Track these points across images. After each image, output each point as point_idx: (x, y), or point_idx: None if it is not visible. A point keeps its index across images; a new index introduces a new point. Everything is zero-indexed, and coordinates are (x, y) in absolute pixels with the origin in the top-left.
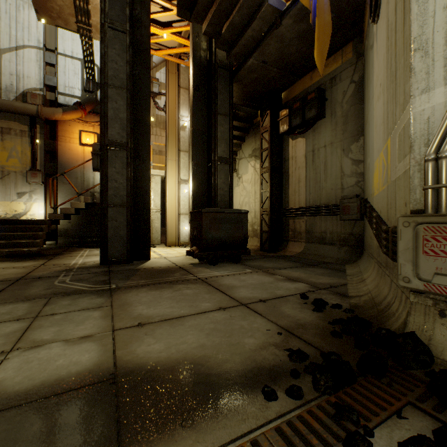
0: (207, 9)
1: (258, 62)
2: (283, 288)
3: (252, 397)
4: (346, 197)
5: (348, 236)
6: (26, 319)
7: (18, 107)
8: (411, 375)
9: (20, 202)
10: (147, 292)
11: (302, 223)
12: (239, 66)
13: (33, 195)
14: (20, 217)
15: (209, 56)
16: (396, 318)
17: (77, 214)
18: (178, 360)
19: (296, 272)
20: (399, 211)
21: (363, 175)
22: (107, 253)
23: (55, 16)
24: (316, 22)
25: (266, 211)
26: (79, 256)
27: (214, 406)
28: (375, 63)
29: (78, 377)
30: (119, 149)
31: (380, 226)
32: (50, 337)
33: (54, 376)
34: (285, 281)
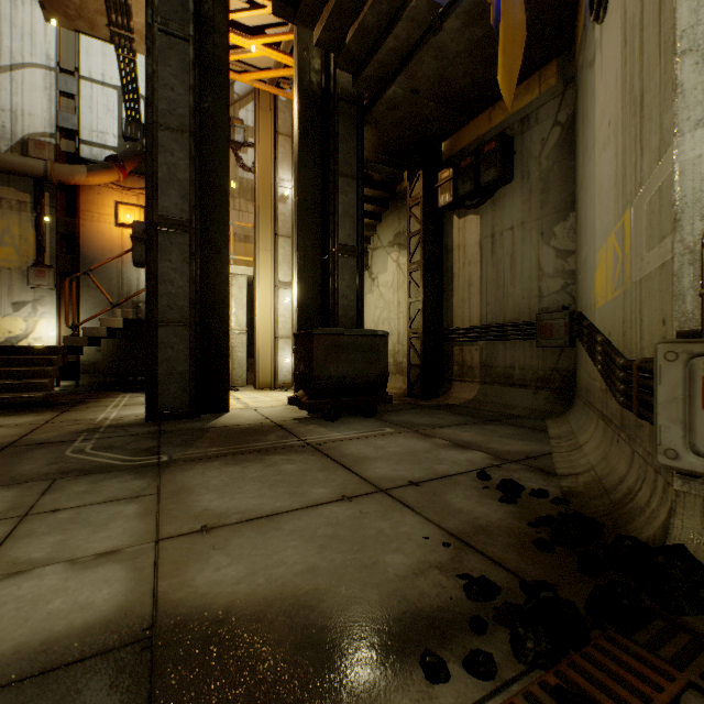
0: (321, 3)
1: (404, 91)
2: (447, 461)
3: (403, 676)
4: (547, 310)
5: (550, 373)
6: (7, 520)
7: (14, 163)
8: (686, 626)
9: (18, 318)
10: (221, 470)
11: (475, 353)
12: (373, 97)
13: (39, 306)
14: (18, 342)
15: (324, 81)
16: (647, 517)
17: (110, 337)
18: (269, 598)
19: (467, 432)
20: (649, 334)
21: (574, 275)
22: (156, 401)
23: (73, 14)
24: (501, 21)
25: (417, 333)
26: (112, 406)
27: (332, 697)
28: (598, 90)
29: (85, 636)
30: (176, 231)
31: (614, 358)
32: (44, 555)
33: (41, 635)
34: (450, 448)
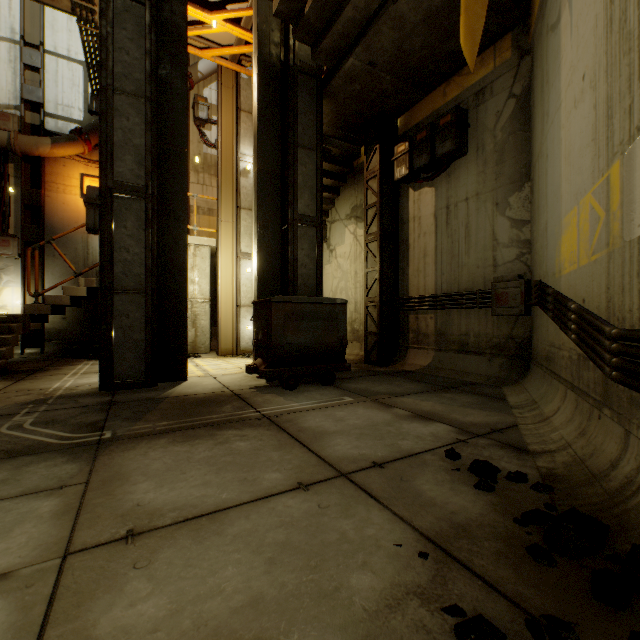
0: None
1: (361, 64)
2: (411, 436)
3: None
4: (502, 279)
5: (505, 341)
6: None
7: None
8: None
9: None
10: (166, 449)
11: (430, 321)
12: (331, 70)
13: (4, 275)
14: None
15: (284, 54)
16: None
17: (74, 305)
18: None
19: (427, 401)
20: None
21: (530, 244)
22: (111, 370)
23: None
24: None
25: (373, 302)
26: (70, 374)
27: None
28: (566, 48)
29: None
30: (132, 197)
31: (601, 327)
32: None
33: None
34: (412, 419)
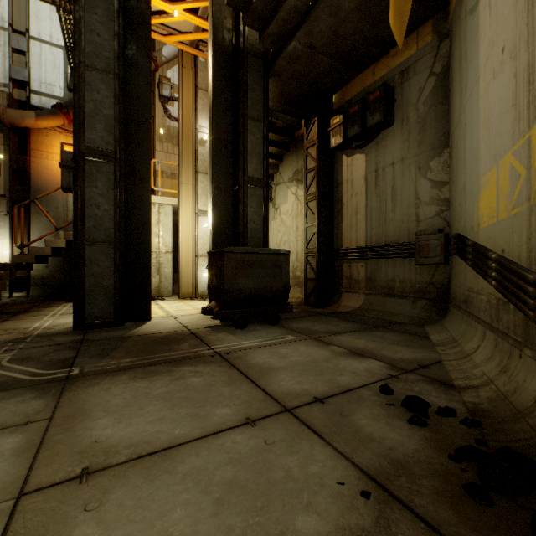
0: None
1: (302, 47)
2: (347, 372)
3: None
4: (424, 232)
5: (427, 286)
6: None
7: None
8: None
9: None
10: (127, 385)
11: (361, 269)
12: (276, 52)
13: None
14: None
15: (235, 39)
16: None
17: (55, 255)
18: None
19: (360, 339)
20: None
21: (448, 202)
22: (83, 312)
23: None
24: None
25: (312, 253)
26: (50, 315)
27: None
28: (485, 26)
29: None
30: (102, 161)
31: (524, 275)
32: None
33: None
34: (347, 356)
